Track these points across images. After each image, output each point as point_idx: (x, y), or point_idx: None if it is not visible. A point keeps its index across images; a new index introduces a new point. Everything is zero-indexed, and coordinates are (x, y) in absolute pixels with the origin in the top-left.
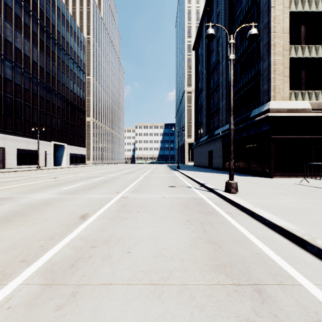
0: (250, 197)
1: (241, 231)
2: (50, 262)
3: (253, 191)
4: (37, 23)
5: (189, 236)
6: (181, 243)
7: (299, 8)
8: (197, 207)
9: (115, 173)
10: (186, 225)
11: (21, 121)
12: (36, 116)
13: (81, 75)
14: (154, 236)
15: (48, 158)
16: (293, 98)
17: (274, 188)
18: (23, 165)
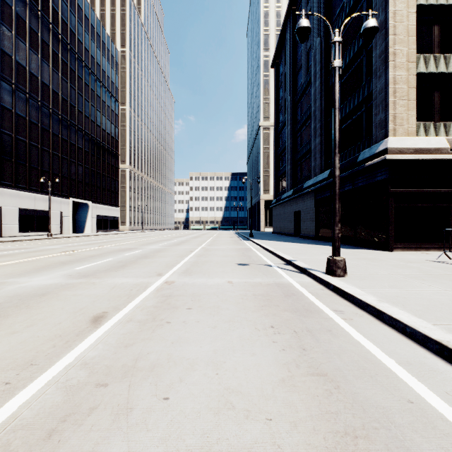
0: (368, 284)
1: (367, 348)
2: (8, 425)
3: (369, 273)
4: (49, 28)
5: (277, 360)
6: (264, 376)
7: (430, 0)
8: (286, 300)
9: (160, 244)
10: (270, 335)
11: (25, 168)
12: (48, 162)
13: (112, 103)
14: (215, 359)
15: (65, 222)
16: (422, 133)
17: (400, 268)
18: (29, 232)
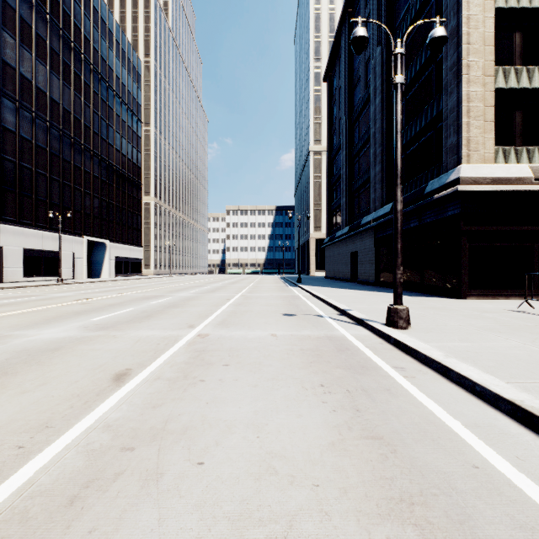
0: (434, 337)
1: (429, 409)
2: (25, 492)
3: (437, 325)
4: (59, 35)
5: (327, 422)
6: (311, 440)
7: (511, 2)
8: (338, 355)
9: (191, 291)
10: (320, 395)
11: (31, 201)
12: (58, 193)
13: (134, 124)
14: (256, 421)
15: (78, 264)
16: (501, 160)
17: (474, 319)
18: (35, 276)
